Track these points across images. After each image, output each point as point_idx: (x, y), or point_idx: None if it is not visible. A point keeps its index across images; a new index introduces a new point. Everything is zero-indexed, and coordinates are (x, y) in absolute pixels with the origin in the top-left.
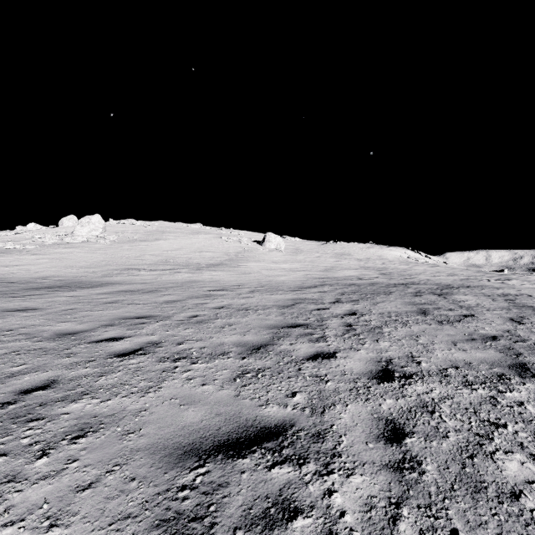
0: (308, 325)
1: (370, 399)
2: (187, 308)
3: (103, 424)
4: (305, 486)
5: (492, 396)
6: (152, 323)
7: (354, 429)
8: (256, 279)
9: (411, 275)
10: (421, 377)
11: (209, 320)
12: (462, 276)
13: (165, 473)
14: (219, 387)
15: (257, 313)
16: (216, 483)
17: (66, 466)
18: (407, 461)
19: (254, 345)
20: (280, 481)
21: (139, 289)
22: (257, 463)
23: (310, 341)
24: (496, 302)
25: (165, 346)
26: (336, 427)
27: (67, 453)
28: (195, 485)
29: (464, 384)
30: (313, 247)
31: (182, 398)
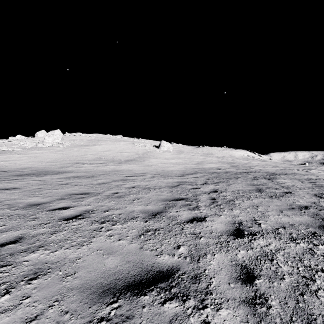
0: (187, 199)
1: (229, 250)
2: (112, 187)
3: (50, 269)
4: (187, 318)
5: (310, 248)
6: (89, 197)
7: (220, 272)
8: (155, 169)
9: (250, 167)
10: (262, 234)
11: (125, 195)
12: (281, 167)
13: (89, 307)
14: (129, 241)
15: (155, 191)
16: (124, 316)
17: (21, 302)
18: (258, 297)
19: (153, 212)
20: (170, 314)
21: (82, 175)
22: (154, 299)
23: (189, 209)
24: (304, 183)
25: (96, 213)
26: (208, 271)
27: (23, 291)
28: (110, 317)
29: (290, 240)
30: (189, 150)
31: (105, 249)
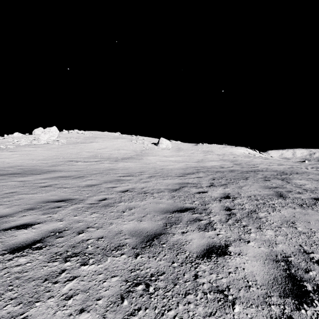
0: (194, 209)
1: None
2: (100, 191)
3: None
4: None
5: None
6: (67, 206)
7: None
8: (153, 168)
9: (254, 165)
10: None
11: (114, 203)
12: (287, 165)
13: None
14: (99, 318)
15: (153, 197)
16: None
17: None
18: None
19: (148, 235)
20: None
21: (71, 175)
22: None
23: (199, 229)
24: None
25: (65, 236)
26: None
27: None
28: None
29: None
30: (189, 147)
31: None
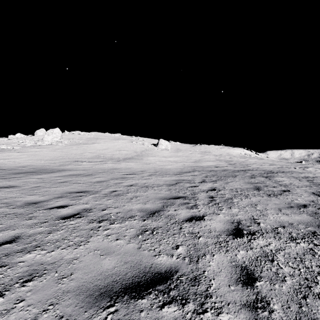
0: (185, 197)
1: (229, 250)
2: (110, 185)
3: (46, 270)
4: None
5: (311, 248)
6: (87, 195)
7: (220, 274)
8: (153, 167)
9: (247, 165)
10: (261, 234)
11: (123, 194)
12: (278, 165)
13: (85, 312)
14: (127, 241)
15: (154, 189)
16: None
17: (14, 306)
18: (259, 301)
19: (151, 211)
20: (168, 319)
21: (81, 174)
22: (152, 303)
23: (187, 208)
24: (301, 182)
25: (94, 211)
26: (207, 273)
27: (17, 294)
28: None
29: (290, 239)
30: (187, 148)
31: (102, 250)
